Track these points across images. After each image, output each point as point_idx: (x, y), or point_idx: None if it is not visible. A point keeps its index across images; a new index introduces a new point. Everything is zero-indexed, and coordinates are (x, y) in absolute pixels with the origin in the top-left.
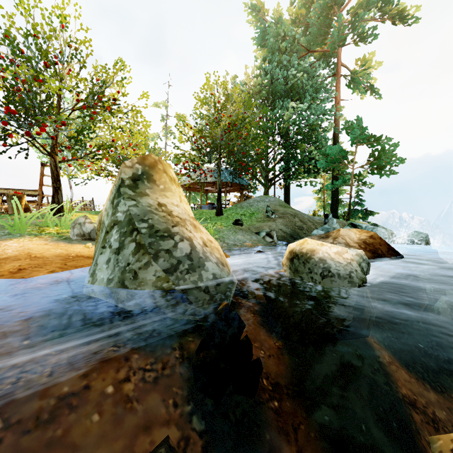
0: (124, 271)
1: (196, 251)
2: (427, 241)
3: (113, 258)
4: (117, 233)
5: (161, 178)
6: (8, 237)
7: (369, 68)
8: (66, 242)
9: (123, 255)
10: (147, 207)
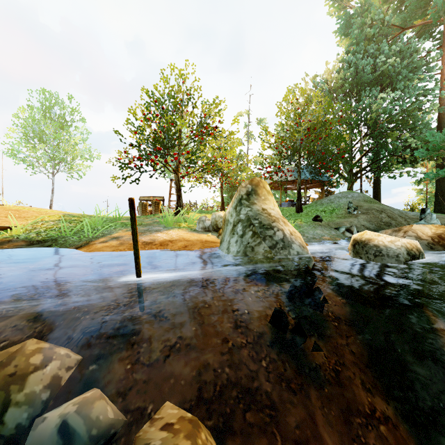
0: (246, 247)
1: (286, 237)
2: None
3: (239, 240)
4: (241, 226)
5: (262, 192)
6: (167, 229)
7: None
8: (196, 232)
9: (245, 238)
10: (257, 211)
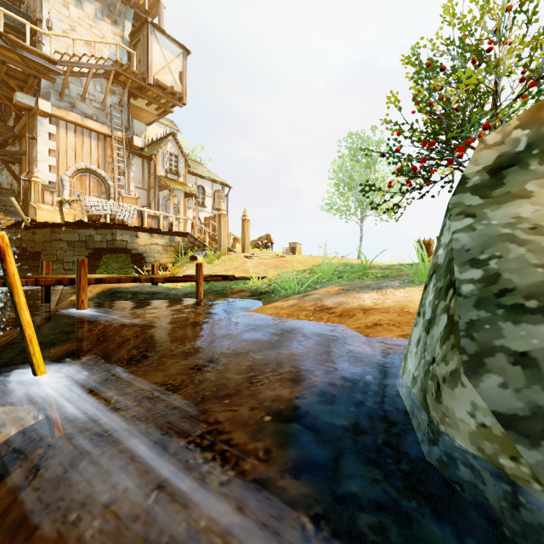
0: (426, 371)
1: None
2: None
3: (422, 339)
4: (432, 289)
5: None
6: (405, 285)
7: None
8: None
9: (431, 336)
10: (502, 226)
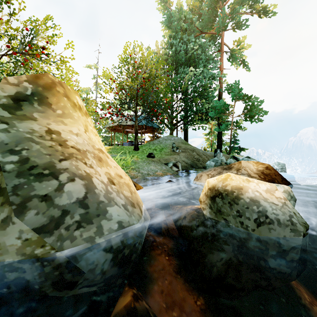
0: None
1: (94, 194)
2: (285, 169)
3: None
4: None
5: (58, 102)
6: None
7: (242, 48)
8: None
9: None
10: (26, 133)
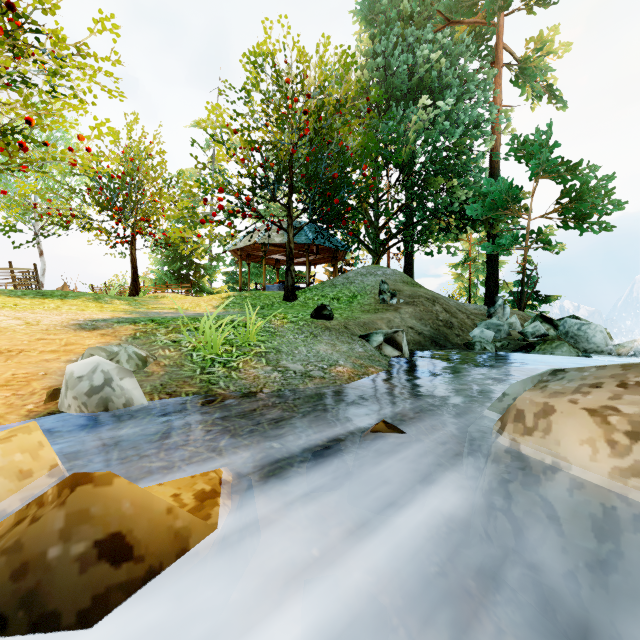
0: None
1: None
2: None
3: None
4: None
5: None
6: None
7: (548, 54)
8: None
9: None
10: None
